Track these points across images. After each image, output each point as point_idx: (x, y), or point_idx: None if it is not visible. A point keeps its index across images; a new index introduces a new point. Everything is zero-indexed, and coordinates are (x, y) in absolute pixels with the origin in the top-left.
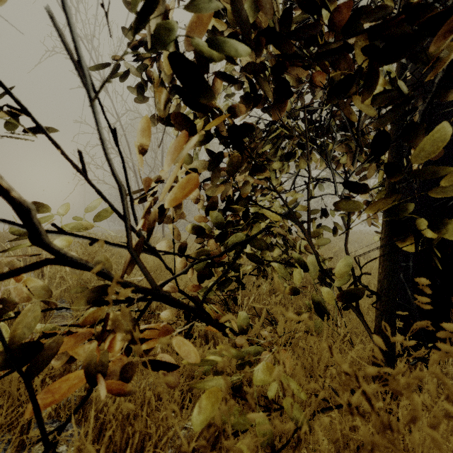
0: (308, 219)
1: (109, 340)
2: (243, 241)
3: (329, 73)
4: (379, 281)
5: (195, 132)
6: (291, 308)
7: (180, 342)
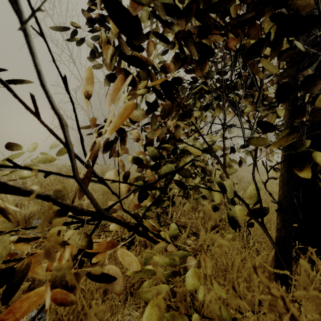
0: (224, 153)
1: (60, 254)
2: (173, 171)
3: (241, 38)
4: (279, 202)
5: (135, 83)
6: (210, 223)
7: (123, 253)
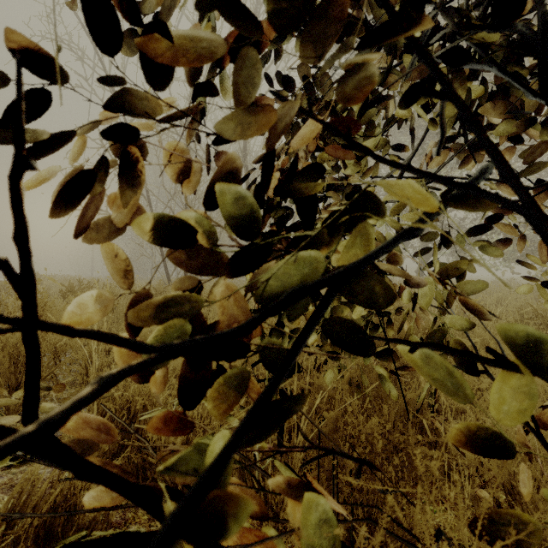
0: None
1: None
2: (324, 280)
3: None
4: None
5: None
6: (485, 506)
7: None
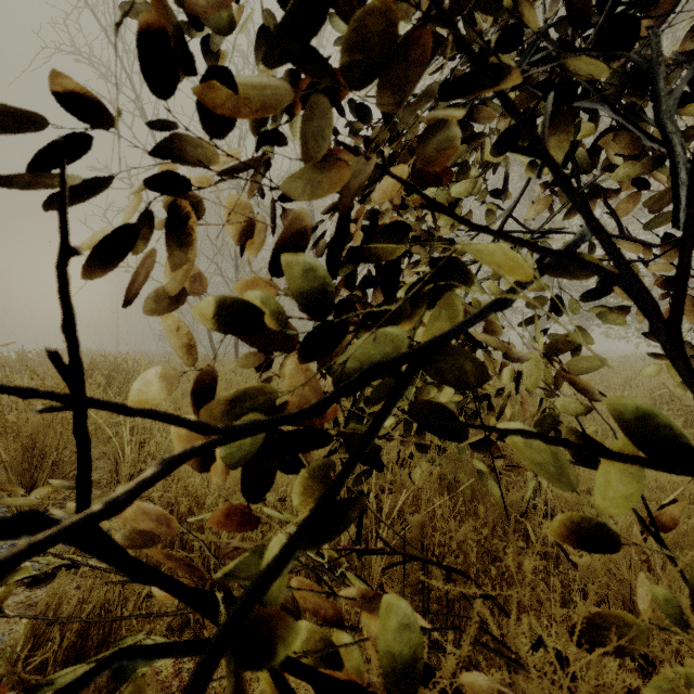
0: (682, 260)
1: None
2: (404, 357)
3: None
4: None
5: None
6: (584, 609)
7: None
